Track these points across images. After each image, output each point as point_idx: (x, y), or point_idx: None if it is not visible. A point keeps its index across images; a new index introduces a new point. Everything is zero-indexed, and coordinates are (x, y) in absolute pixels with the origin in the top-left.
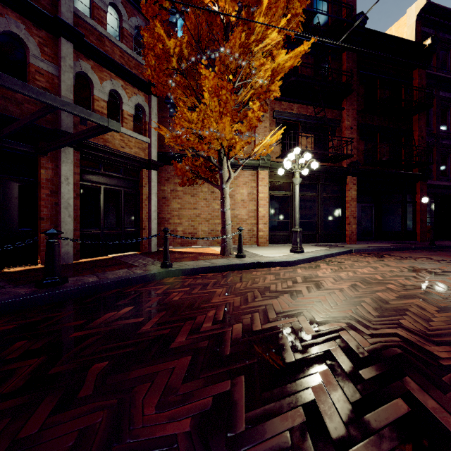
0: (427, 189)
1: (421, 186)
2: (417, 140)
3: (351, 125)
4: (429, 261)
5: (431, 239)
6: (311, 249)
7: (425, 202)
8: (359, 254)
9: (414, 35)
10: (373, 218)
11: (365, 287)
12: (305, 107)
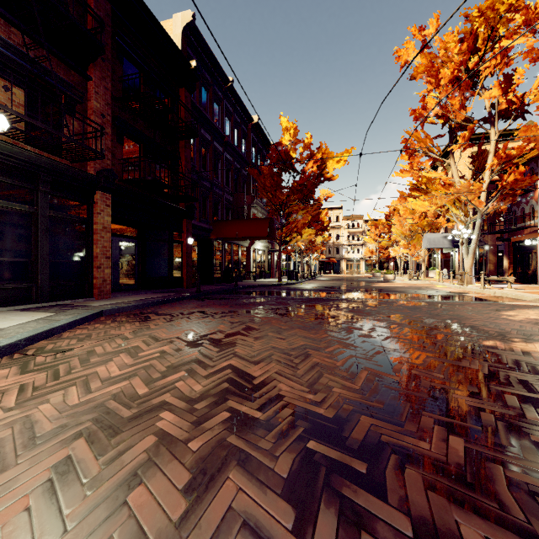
0: (192, 230)
1: (187, 224)
2: (184, 171)
3: (103, 110)
4: (204, 318)
5: (198, 286)
6: (2, 324)
7: (191, 243)
8: (111, 317)
9: (181, 49)
10: (136, 260)
11: (99, 464)
12: (2, 23)
